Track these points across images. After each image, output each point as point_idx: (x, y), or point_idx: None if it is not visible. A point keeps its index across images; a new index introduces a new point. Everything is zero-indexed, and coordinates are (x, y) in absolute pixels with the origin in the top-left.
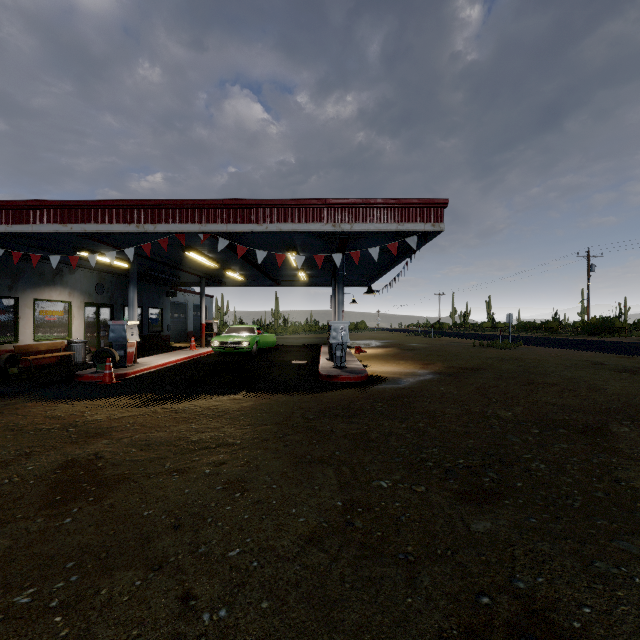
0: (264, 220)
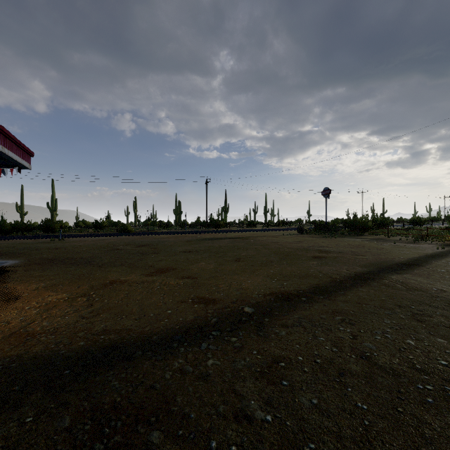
0: None
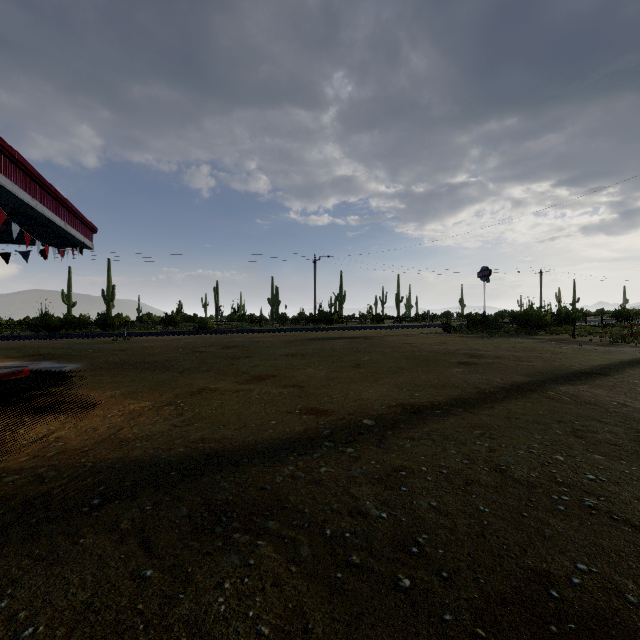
0: (34, 195)
